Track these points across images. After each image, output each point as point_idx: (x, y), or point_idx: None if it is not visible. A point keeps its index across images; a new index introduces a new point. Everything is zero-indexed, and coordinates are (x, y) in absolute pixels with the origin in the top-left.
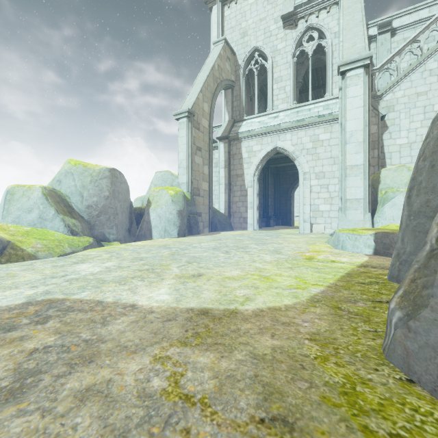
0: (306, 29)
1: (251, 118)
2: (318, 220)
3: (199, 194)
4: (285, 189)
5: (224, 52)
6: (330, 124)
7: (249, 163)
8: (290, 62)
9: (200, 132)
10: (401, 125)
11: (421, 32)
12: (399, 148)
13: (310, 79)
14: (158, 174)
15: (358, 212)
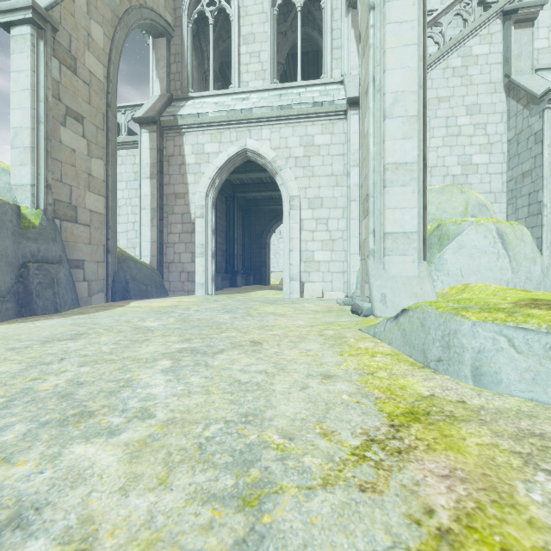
0: None
1: (202, 97)
2: (313, 277)
3: (76, 219)
4: (259, 233)
5: None
6: (331, 120)
7: (198, 173)
8: (268, 12)
9: (78, 79)
10: None
11: (444, 12)
12: None
13: (299, 48)
14: None
15: (408, 260)
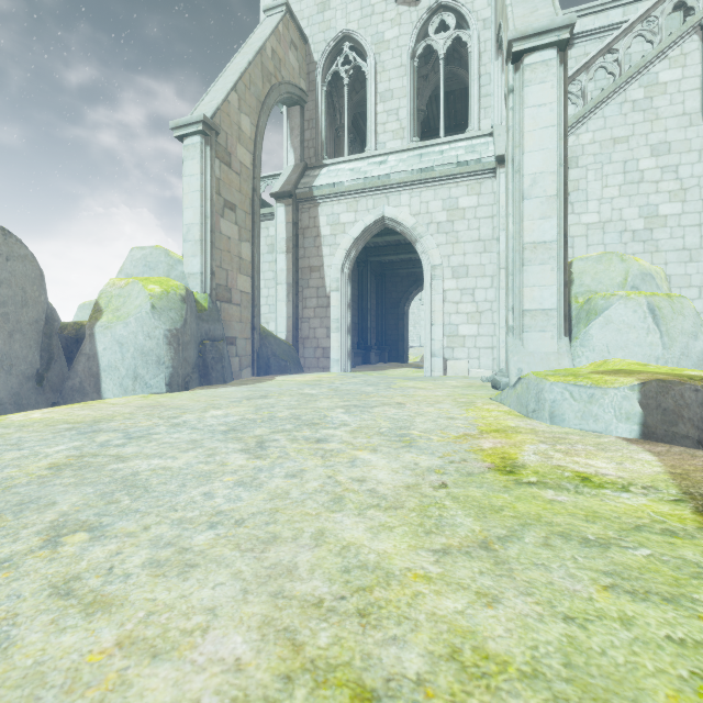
0: (435, 7)
1: (337, 163)
2: (457, 353)
3: (230, 300)
4: (395, 301)
5: (286, 29)
6: (478, 179)
7: (333, 245)
8: (407, 65)
9: (232, 172)
10: (589, 191)
11: (621, 36)
12: (586, 231)
13: (442, 99)
14: (136, 252)
15: (546, 336)
